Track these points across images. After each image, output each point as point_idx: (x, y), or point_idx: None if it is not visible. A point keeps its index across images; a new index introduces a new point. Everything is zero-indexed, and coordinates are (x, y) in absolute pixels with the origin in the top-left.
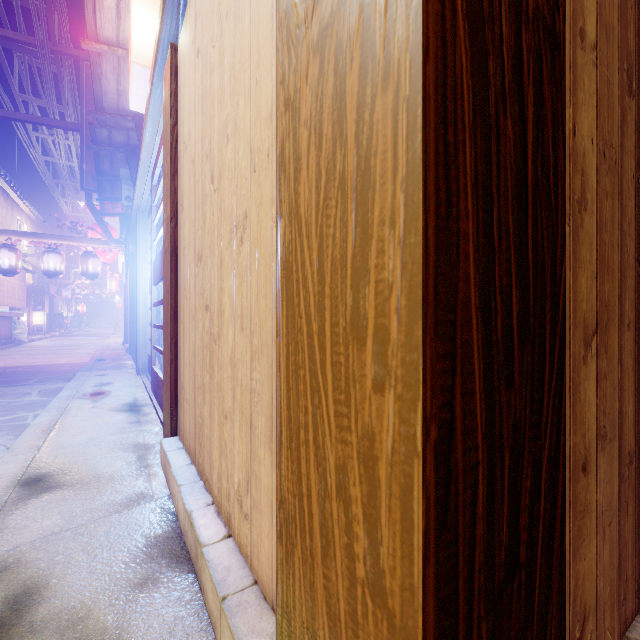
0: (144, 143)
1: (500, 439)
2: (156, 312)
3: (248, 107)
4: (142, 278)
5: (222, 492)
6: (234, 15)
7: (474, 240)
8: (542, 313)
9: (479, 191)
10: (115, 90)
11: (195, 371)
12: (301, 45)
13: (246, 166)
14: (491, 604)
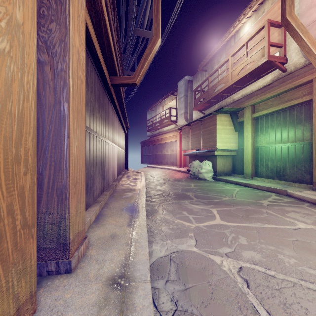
0: None
1: None
2: None
3: None
4: None
5: None
6: None
7: None
8: None
9: None
10: None
11: None
12: None
13: None
14: None
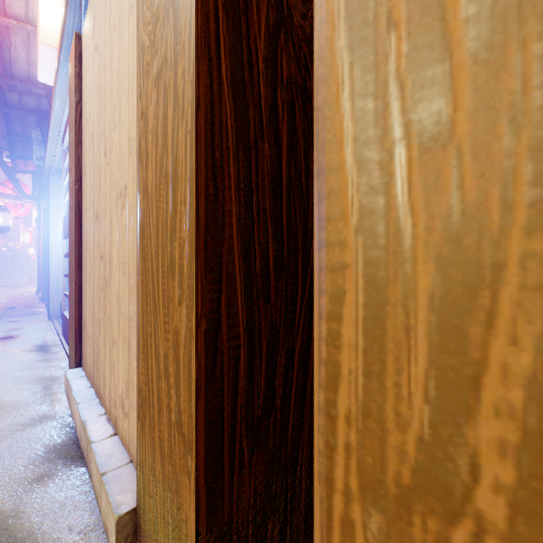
0: (53, 112)
1: (259, 332)
2: (66, 263)
3: (127, 105)
4: (54, 232)
5: (111, 402)
6: (119, 30)
7: (237, 215)
8: (295, 259)
9: (241, 186)
10: (25, 60)
11: (94, 310)
12: (149, 77)
13: (126, 149)
14: (251, 429)
